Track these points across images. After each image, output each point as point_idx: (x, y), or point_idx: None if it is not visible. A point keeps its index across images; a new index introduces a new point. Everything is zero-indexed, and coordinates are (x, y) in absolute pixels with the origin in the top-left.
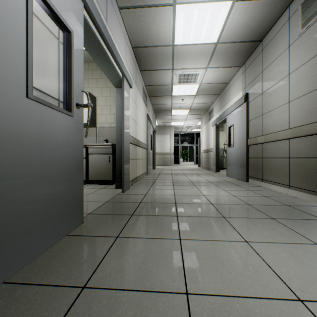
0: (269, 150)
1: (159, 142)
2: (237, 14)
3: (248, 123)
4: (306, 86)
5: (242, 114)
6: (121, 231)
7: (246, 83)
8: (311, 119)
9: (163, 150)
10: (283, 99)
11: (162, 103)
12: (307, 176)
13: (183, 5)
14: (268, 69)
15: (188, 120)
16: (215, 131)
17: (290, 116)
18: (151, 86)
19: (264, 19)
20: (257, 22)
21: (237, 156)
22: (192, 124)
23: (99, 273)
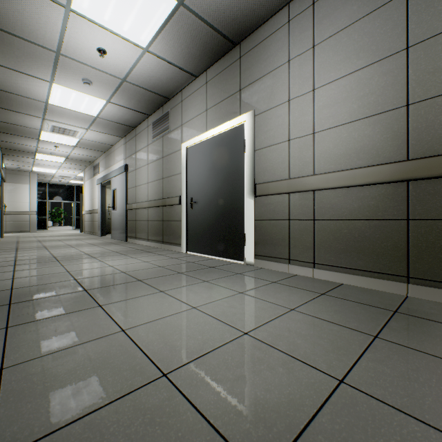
0: (140, 215)
1: (6, 195)
2: (112, 108)
3: (128, 191)
4: (154, 176)
5: (124, 182)
6: (14, 269)
7: (127, 155)
8: (156, 197)
9: (15, 207)
10: (146, 180)
11: (21, 143)
12: (154, 232)
13: (61, 86)
14: (139, 153)
15: (65, 168)
16: (100, 190)
17: (149, 193)
18: (5, 123)
19: (134, 118)
20: (129, 117)
21: (120, 219)
22: (70, 174)
23: (18, 276)
